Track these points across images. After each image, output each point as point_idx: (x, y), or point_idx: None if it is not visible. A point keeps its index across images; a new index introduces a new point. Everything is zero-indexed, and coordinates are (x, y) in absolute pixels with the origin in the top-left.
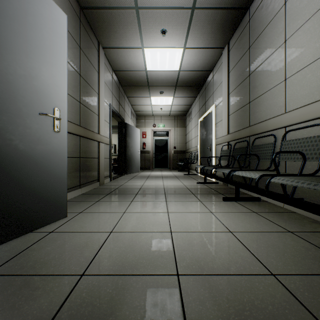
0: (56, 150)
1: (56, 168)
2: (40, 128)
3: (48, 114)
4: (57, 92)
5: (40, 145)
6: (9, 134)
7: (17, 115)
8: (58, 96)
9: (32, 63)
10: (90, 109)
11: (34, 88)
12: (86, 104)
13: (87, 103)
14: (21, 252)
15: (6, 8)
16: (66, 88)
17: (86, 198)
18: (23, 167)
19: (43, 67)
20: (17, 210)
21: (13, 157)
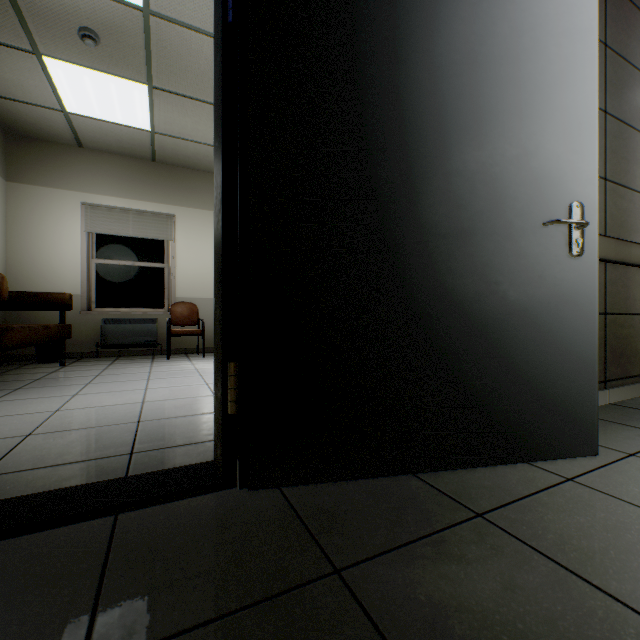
0: (573, 298)
1: (572, 337)
2: (541, 254)
3: (562, 219)
4: (574, 166)
5: (542, 289)
6: (494, 272)
7: (504, 236)
8: (578, 174)
9: (528, 126)
10: (631, 188)
11: (532, 174)
12: (619, 179)
13: (623, 174)
14: (520, 498)
15: (490, 50)
16: (596, 148)
17: (630, 418)
18: (514, 333)
19: (548, 124)
20: (504, 413)
21: (500, 314)
